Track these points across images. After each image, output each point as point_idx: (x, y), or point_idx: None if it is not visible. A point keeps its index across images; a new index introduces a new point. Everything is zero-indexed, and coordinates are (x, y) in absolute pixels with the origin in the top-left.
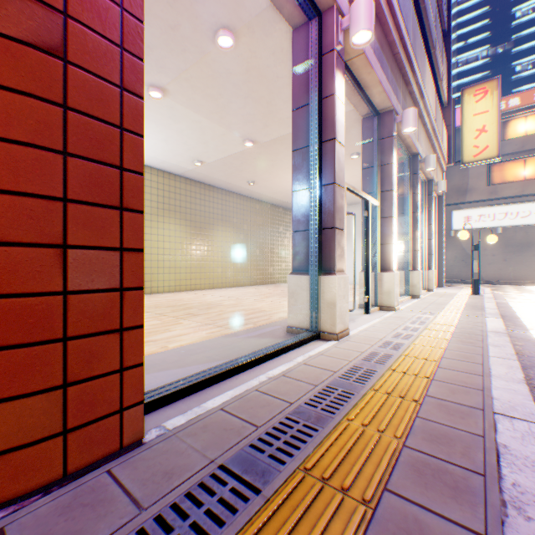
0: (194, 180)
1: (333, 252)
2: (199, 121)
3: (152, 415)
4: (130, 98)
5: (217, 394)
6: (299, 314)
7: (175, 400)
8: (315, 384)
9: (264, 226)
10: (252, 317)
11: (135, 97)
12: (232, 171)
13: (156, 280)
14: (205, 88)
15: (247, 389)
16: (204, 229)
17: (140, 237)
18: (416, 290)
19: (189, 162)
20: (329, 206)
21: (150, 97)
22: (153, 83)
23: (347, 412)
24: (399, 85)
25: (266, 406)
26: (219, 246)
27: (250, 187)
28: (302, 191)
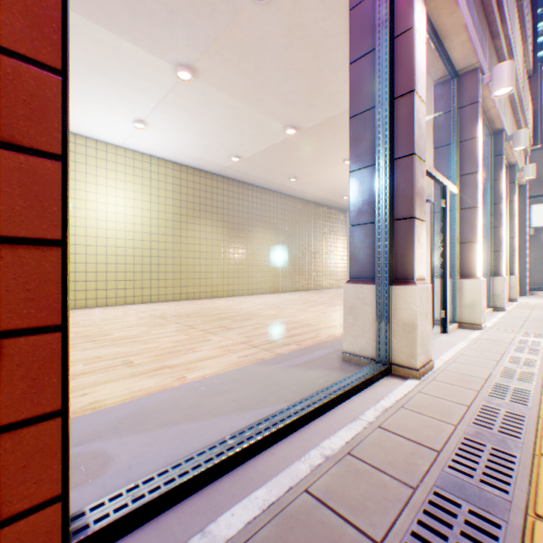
0: (231, 178)
1: (410, 253)
2: (234, 107)
3: None
4: None
5: (239, 494)
6: (359, 337)
7: (164, 509)
8: (411, 486)
9: (306, 227)
10: (295, 333)
11: None
12: (272, 166)
13: (192, 285)
14: (239, 61)
15: (291, 486)
16: (242, 231)
17: (48, 213)
18: (500, 301)
19: (225, 158)
20: (405, 188)
21: (179, 80)
22: (180, 61)
23: None
24: (484, 37)
25: None
26: (258, 249)
27: (291, 184)
28: (363, 169)
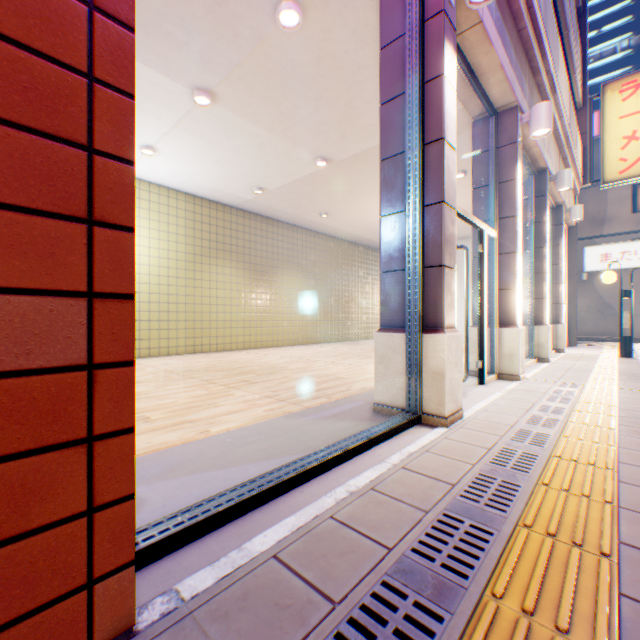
0: (254, 213)
1: (440, 301)
2: (258, 135)
3: (163, 563)
4: (108, 25)
5: (270, 522)
6: (391, 387)
7: (203, 534)
8: (425, 510)
9: (340, 270)
10: (325, 387)
11: (118, 25)
12: (300, 201)
13: (208, 336)
14: (264, 88)
15: (317, 514)
16: (266, 273)
17: (127, 274)
18: (544, 351)
19: (247, 190)
20: (435, 235)
21: (196, 105)
22: (198, 85)
23: (488, 576)
24: (524, 74)
25: (347, 554)
26: (284, 294)
27: (322, 221)
28: (394, 215)
